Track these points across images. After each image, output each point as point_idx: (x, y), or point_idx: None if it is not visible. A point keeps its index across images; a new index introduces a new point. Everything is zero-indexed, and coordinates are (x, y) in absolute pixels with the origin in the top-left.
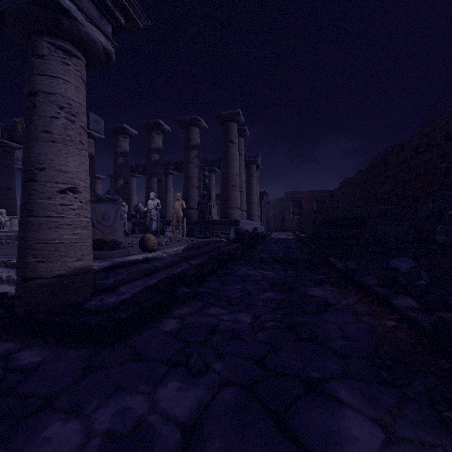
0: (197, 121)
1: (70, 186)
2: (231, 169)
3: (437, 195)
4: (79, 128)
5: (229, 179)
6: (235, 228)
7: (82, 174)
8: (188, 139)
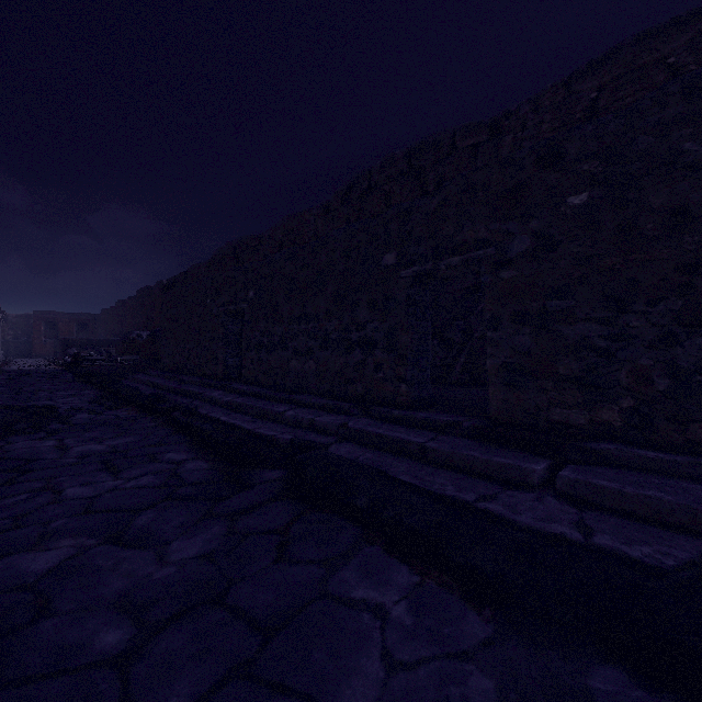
0: None
1: None
2: None
3: None
4: None
5: None
6: None
7: None
8: None
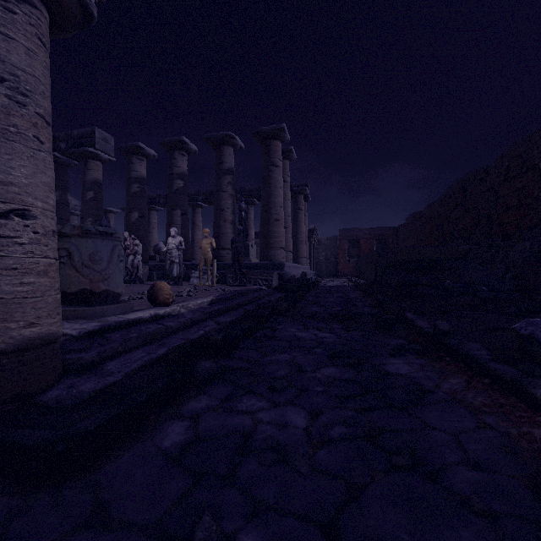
0: (231, 138)
1: (16, 206)
2: (273, 199)
3: (535, 231)
4: (33, 115)
5: (271, 211)
6: (279, 273)
7: (40, 188)
8: (219, 161)
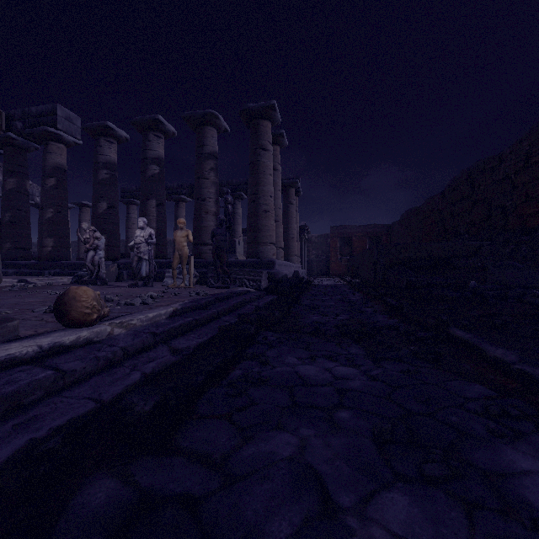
0: (213, 118)
1: None
2: (262, 187)
3: None
4: None
5: (259, 201)
6: (268, 272)
7: None
8: (200, 144)
